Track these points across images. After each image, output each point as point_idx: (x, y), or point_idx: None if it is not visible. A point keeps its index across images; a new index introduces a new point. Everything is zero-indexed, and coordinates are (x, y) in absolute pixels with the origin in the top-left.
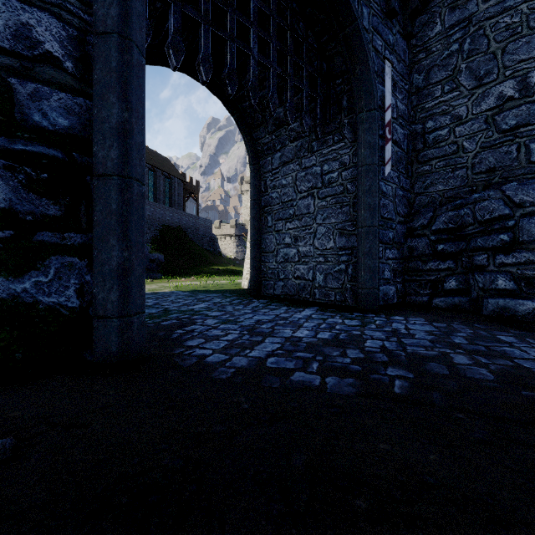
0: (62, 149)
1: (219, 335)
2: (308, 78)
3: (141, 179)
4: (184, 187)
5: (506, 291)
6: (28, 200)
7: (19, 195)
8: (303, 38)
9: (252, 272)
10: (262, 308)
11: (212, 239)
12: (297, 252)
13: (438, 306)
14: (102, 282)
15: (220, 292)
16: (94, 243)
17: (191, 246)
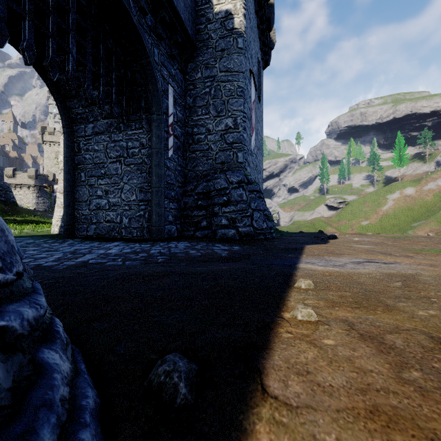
0: None
1: (46, 256)
2: (116, 80)
3: None
4: None
5: (225, 225)
6: None
7: None
8: (113, 51)
9: (66, 217)
10: (78, 244)
11: (4, 188)
12: (107, 202)
13: (198, 236)
14: None
15: (28, 236)
16: None
17: None
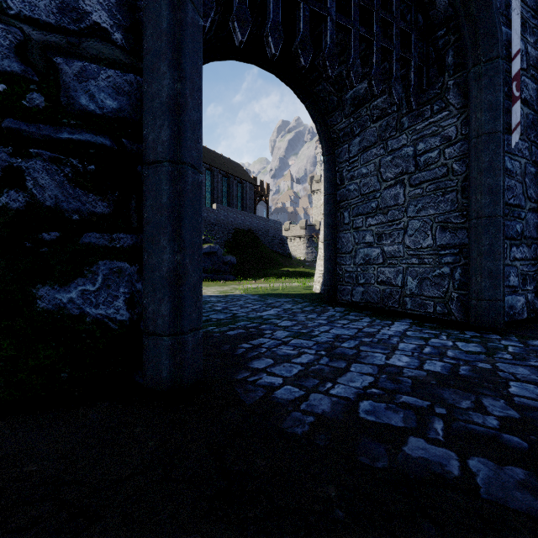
0: (110, 135)
1: (290, 355)
2: (398, 36)
3: (197, 165)
4: (255, 191)
5: None
6: (75, 196)
7: (65, 191)
8: None
9: (326, 275)
10: (340, 319)
11: (282, 241)
12: (381, 253)
13: None
14: (152, 291)
15: (290, 296)
16: (144, 245)
17: (261, 248)
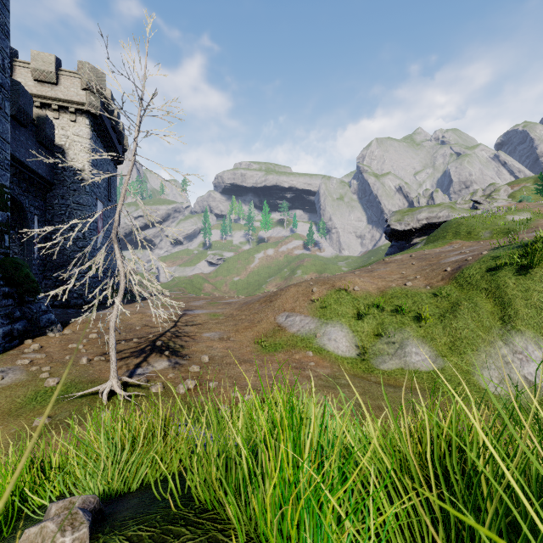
0: None
1: None
2: None
3: None
4: None
5: (76, 297)
6: None
7: None
8: None
9: None
10: None
11: None
12: None
13: (57, 304)
14: None
15: None
16: None
17: None
